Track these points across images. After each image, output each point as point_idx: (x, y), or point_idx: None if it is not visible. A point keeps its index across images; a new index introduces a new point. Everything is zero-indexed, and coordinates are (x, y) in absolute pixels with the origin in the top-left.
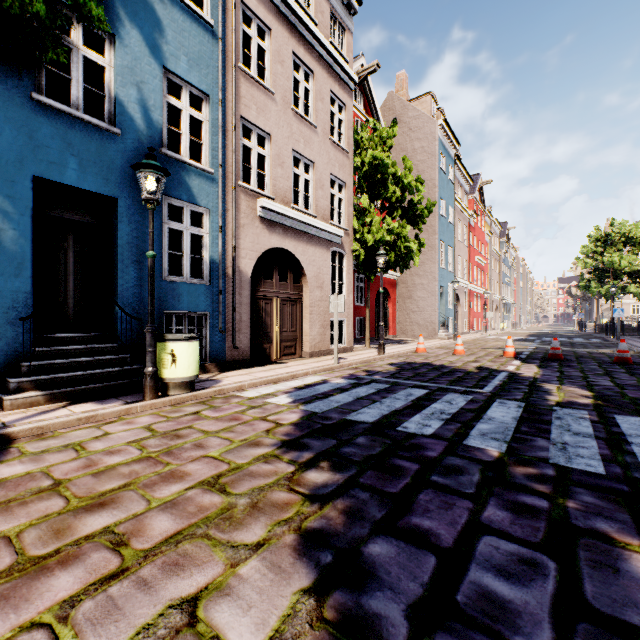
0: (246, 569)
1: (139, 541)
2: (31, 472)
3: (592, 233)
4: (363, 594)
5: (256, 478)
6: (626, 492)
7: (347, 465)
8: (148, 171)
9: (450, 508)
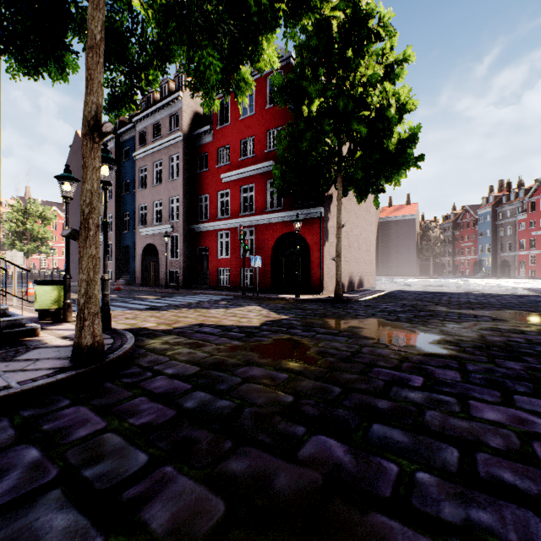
0: (213, 310)
1: (202, 314)
2: (155, 323)
3: (17, 204)
4: (220, 308)
5: (182, 311)
6: (206, 301)
7: (181, 308)
8: (76, 183)
9: (204, 305)
